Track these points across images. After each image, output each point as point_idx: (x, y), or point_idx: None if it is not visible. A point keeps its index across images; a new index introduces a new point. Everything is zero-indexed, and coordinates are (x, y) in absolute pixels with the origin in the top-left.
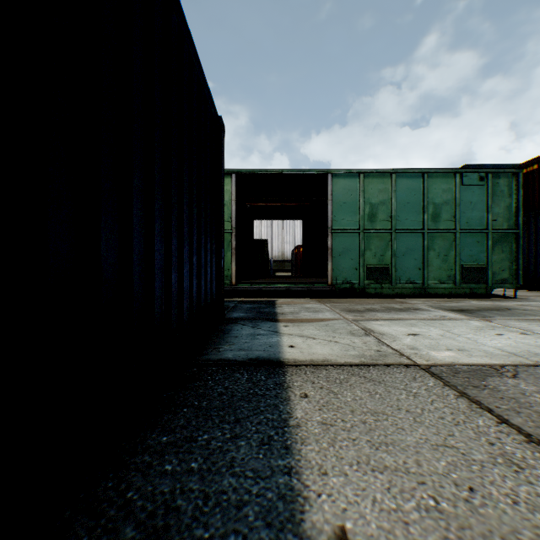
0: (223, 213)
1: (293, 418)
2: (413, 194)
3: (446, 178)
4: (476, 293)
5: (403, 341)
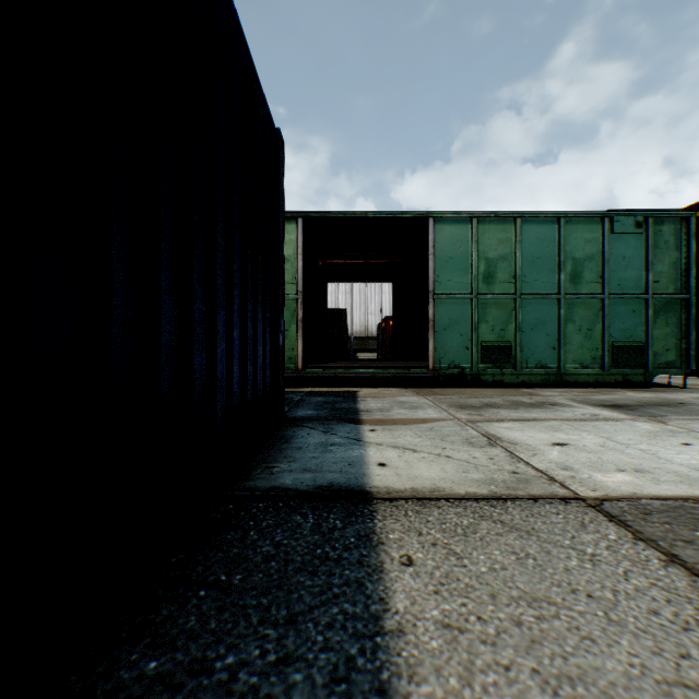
0: (282, 269)
1: (390, 613)
2: (544, 246)
3: (590, 224)
4: (631, 381)
5: (548, 455)
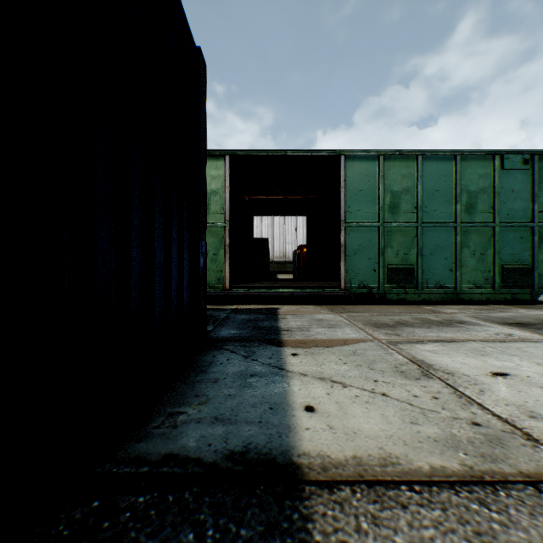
0: (203, 190)
1: None
2: (442, 180)
3: (483, 161)
4: (518, 299)
5: (497, 392)
